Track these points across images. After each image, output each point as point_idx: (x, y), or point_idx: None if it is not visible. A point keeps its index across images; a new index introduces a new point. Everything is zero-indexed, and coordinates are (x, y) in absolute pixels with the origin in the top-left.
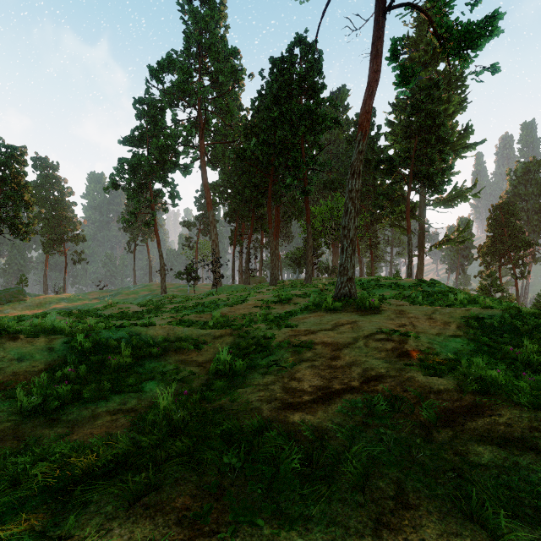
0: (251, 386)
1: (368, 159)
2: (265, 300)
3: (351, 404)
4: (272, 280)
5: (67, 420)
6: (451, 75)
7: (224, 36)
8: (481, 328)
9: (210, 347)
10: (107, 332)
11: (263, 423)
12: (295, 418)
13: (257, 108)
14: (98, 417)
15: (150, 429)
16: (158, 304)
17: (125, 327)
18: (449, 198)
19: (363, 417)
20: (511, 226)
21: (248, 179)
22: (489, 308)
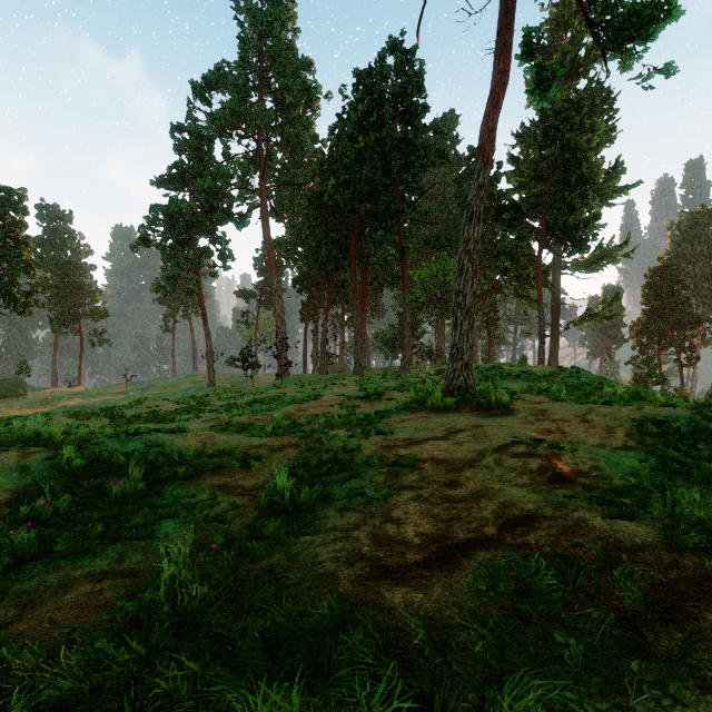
0: (322, 532)
1: (485, 207)
2: (347, 395)
3: (489, 572)
4: (357, 368)
5: (19, 592)
6: (595, 96)
7: (292, 43)
8: (662, 436)
9: (264, 464)
10: (113, 442)
11: (339, 613)
12: (395, 598)
13: (336, 138)
14: (72, 585)
15: (149, 614)
16: (202, 401)
17: (141, 435)
18: (592, 259)
19: (514, 598)
20: (675, 297)
21: (325, 233)
22: (669, 406)
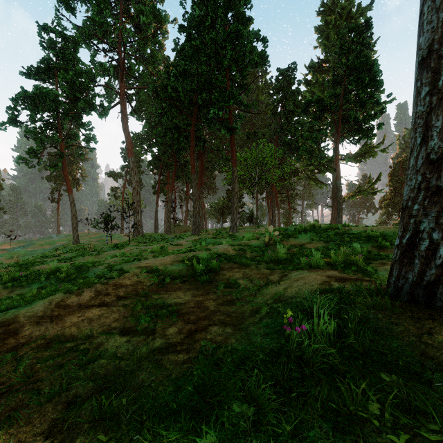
0: None
1: (291, 110)
2: (162, 272)
3: None
4: (195, 229)
5: None
6: None
7: None
8: None
9: None
10: None
11: None
12: None
13: (180, 50)
14: None
15: None
16: (31, 263)
17: None
18: (361, 152)
19: None
20: None
21: (169, 120)
22: None
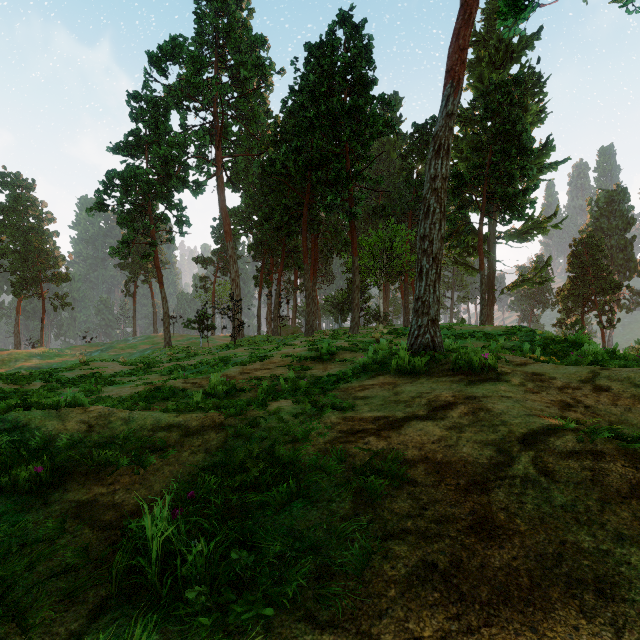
0: None
1: None
2: (297, 355)
3: None
4: (308, 329)
5: None
6: (527, 80)
7: (247, 20)
8: None
9: (168, 458)
10: None
11: None
12: None
13: (289, 111)
14: None
15: None
16: (151, 362)
17: None
18: (525, 229)
19: None
20: (597, 265)
21: (278, 200)
22: None
